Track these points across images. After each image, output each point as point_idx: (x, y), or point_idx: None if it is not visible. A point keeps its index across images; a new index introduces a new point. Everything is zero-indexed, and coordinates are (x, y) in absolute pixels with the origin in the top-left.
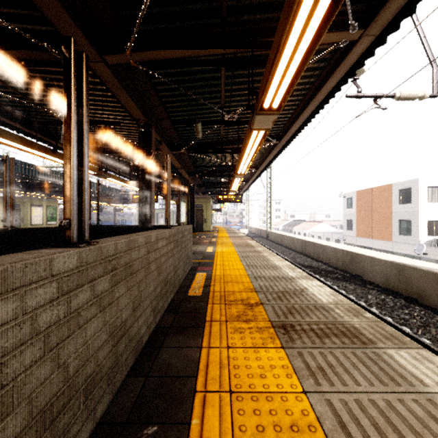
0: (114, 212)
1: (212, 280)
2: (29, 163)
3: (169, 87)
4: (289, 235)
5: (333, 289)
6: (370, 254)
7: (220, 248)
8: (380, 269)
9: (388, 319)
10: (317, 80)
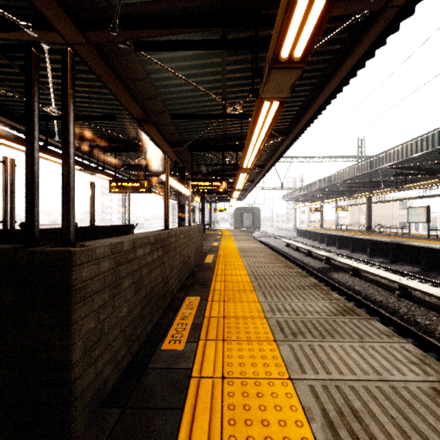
0: None
1: None
2: None
3: None
4: None
5: None
6: None
7: None
8: None
9: None
10: None
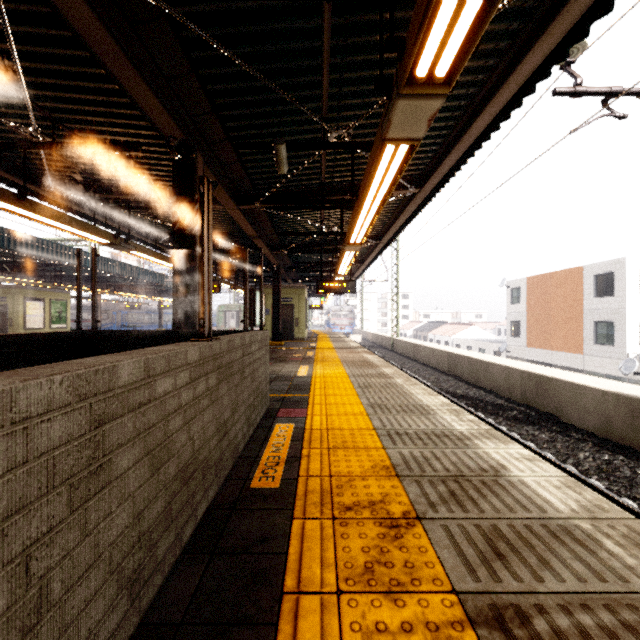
0: (160, 310)
1: (305, 442)
2: (15, 232)
3: (224, 71)
4: (428, 345)
5: (514, 439)
6: (572, 378)
7: (320, 369)
8: (594, 406)
9: (634, 508)
10: (501, 61)
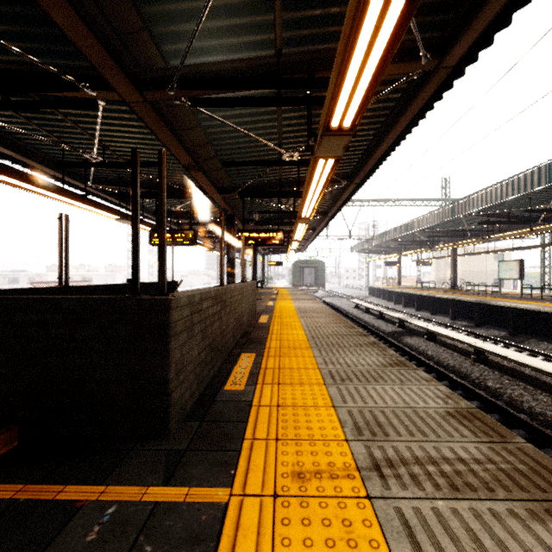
0: None
1: None
2: None
3: None
4: None
5: None
6: None
7: None
8: None
9: None
10: None
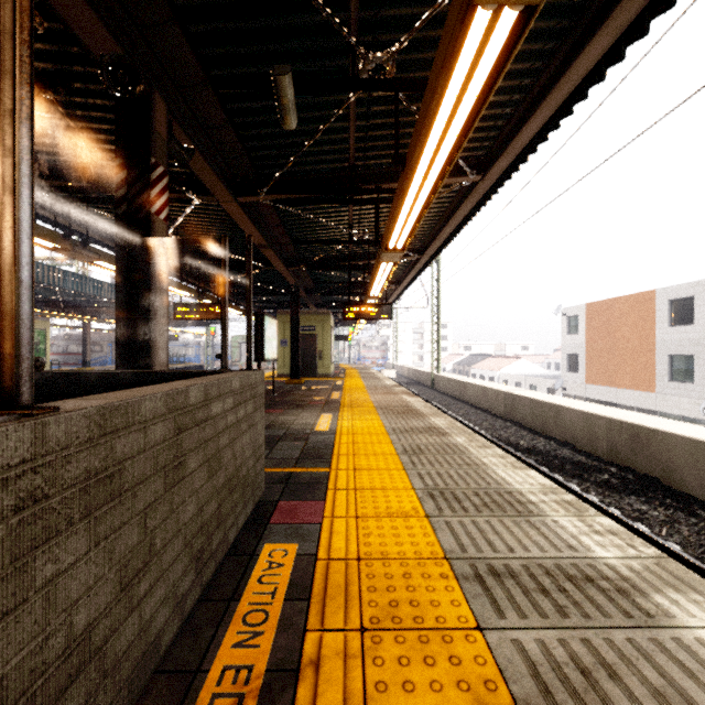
0: None
1: (313, 603)
2: None
3: None
4: (478, 383)
5: (619, 520)
6: (687, 431)
7: (347, 420)
8: None
9: None
10: None
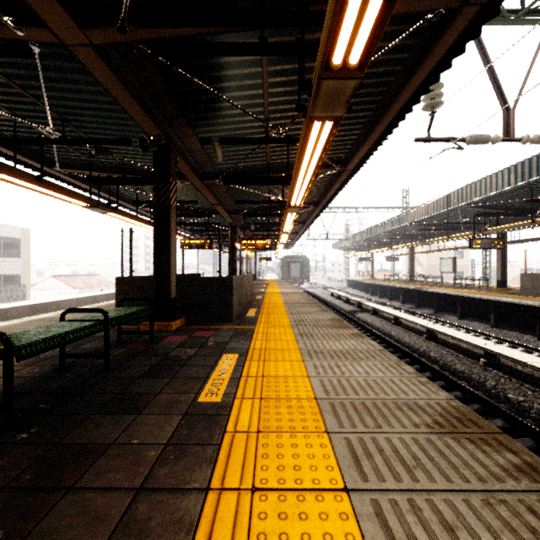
0: None
1: None
2: None
3: None
4: None
5: None
6: None
7: None
8: None
9: None
10: None
